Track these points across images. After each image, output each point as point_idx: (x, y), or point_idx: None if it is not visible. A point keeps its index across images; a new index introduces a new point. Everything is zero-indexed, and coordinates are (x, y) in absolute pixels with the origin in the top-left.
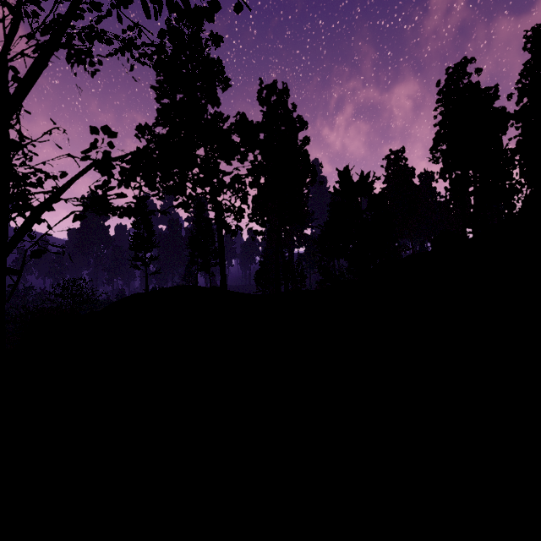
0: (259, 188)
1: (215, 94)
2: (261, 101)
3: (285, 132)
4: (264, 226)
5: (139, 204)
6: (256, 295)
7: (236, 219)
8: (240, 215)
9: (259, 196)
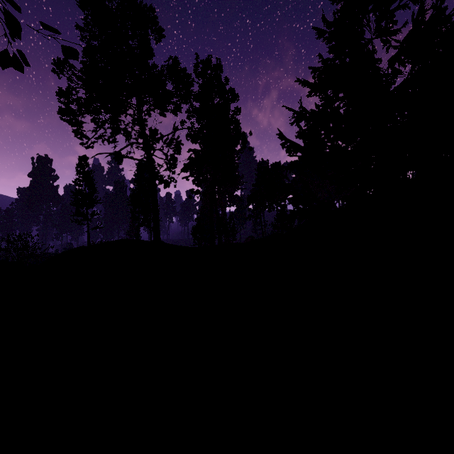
0: (195, 152)
1: (148, 43)
2: (197, 73)
3: (218, 103)
4: (200, 185)
5: (81, 162)
6: (193, 247)
7: (168, 168)
8: (172, 164)
9: (196, 158)
